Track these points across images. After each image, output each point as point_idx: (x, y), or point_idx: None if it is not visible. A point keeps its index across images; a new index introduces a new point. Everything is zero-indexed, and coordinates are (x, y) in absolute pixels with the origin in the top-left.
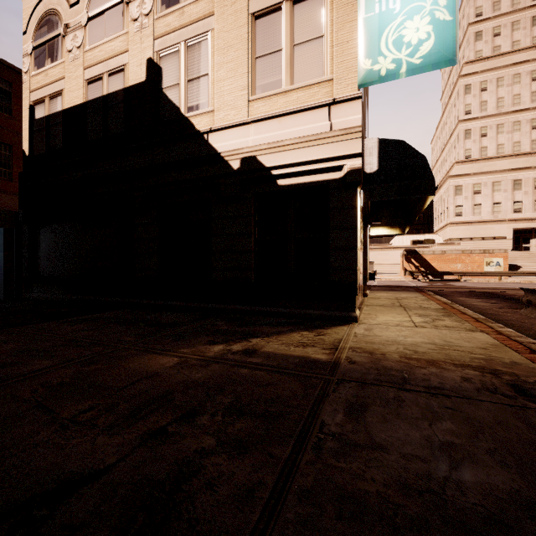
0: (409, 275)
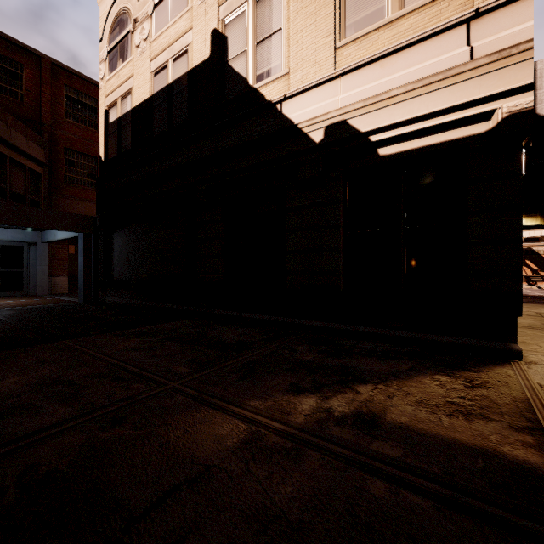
0: (525, 280)
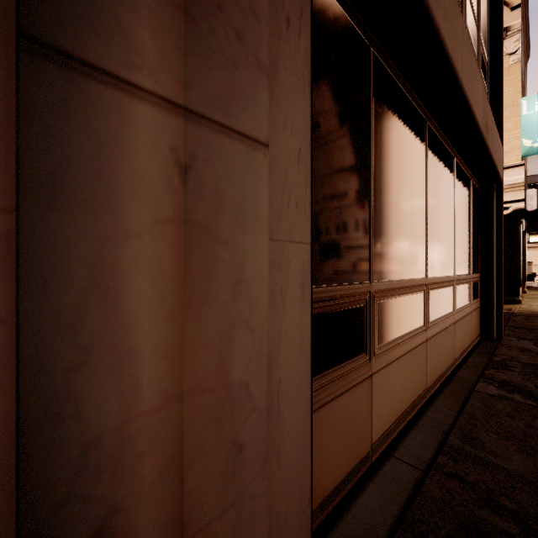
0: None
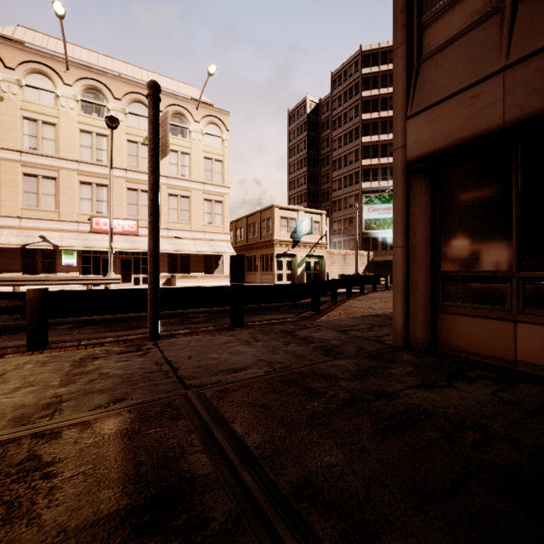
0: None
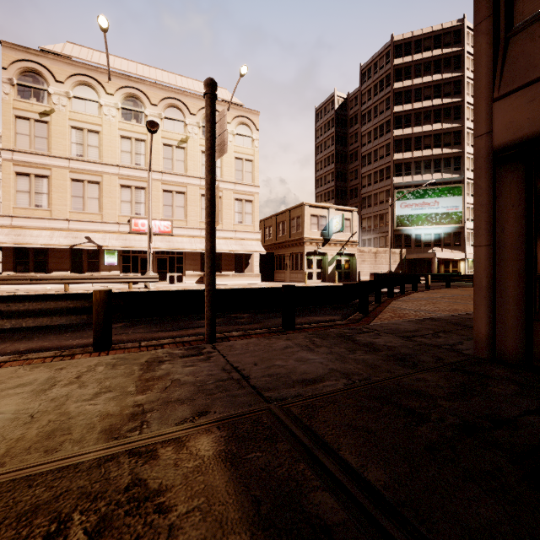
0: None
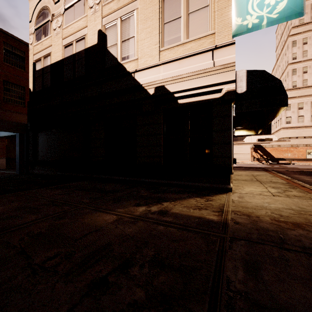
0: (257, 160)
